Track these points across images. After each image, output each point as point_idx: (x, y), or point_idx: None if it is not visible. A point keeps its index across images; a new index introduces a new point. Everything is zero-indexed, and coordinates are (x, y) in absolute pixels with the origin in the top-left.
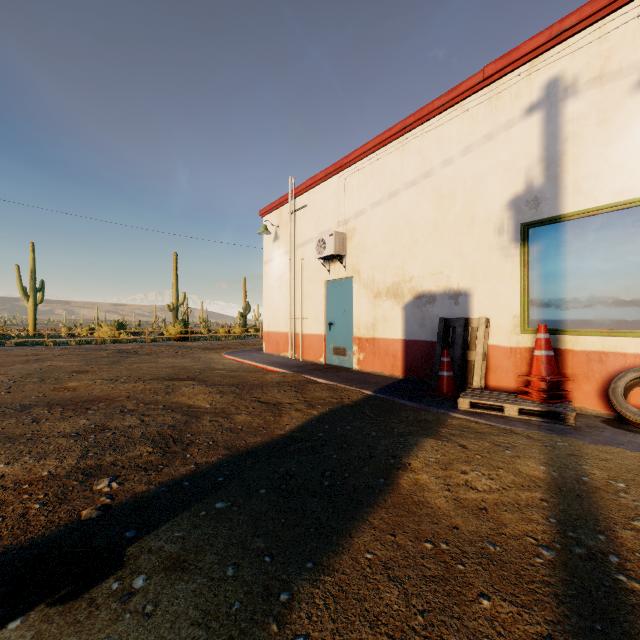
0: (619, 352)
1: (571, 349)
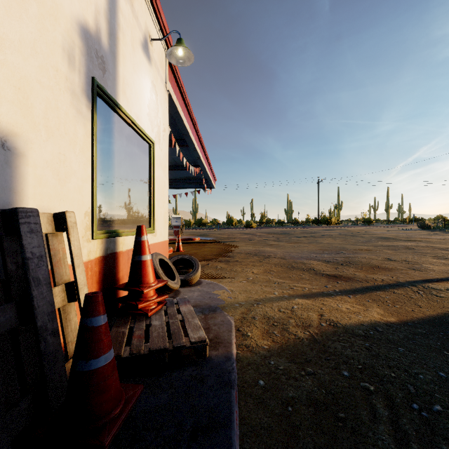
0: None
1: (122, 250)
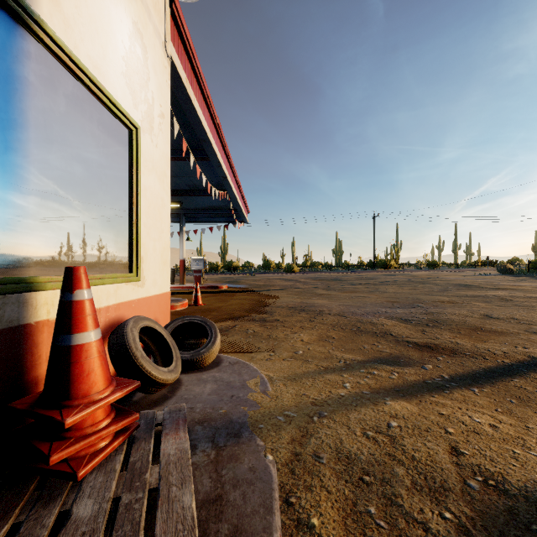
0: (96, 308)
1: (47, 319)
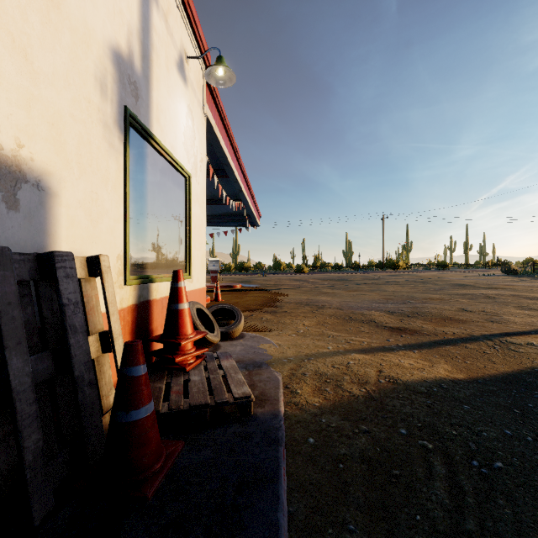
0: None
1: (156, 298)
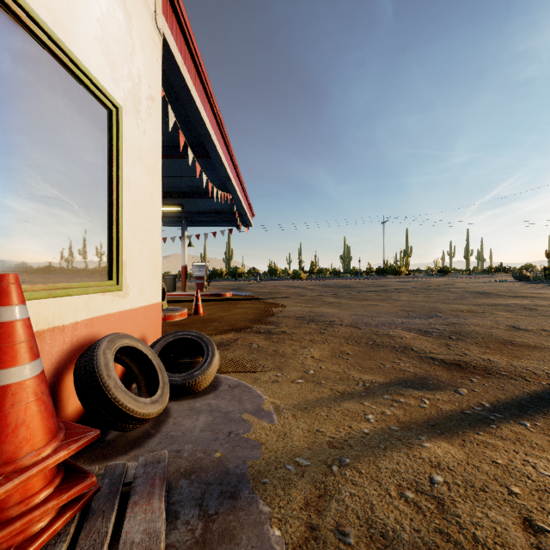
0: (58, 326)
1: None
